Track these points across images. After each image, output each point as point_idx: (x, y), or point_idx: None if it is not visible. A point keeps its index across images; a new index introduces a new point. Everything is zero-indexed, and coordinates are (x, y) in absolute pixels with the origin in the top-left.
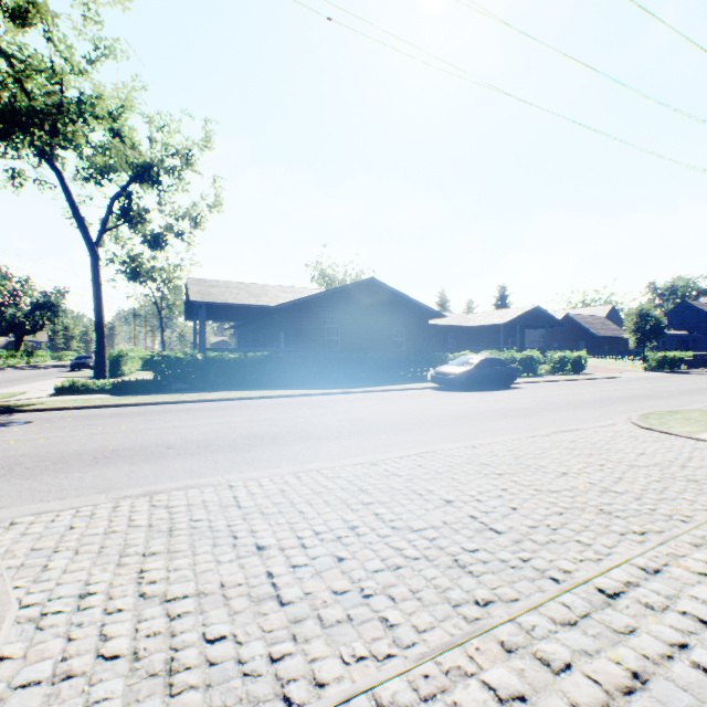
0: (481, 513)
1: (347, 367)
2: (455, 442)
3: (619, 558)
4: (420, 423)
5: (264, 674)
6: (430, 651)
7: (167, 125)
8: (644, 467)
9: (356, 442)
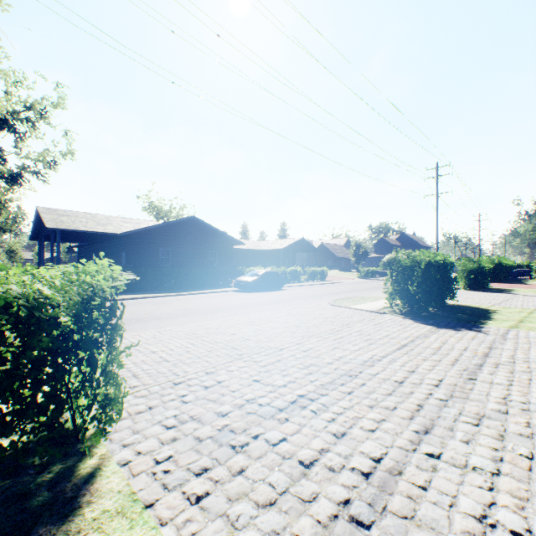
0: (246, 336)
1: (176, 278)
2: (242, 315)
3: (290, 342)
4: (225, 309)
5: (168, 372)
6: (221, 363)
7: (20, 81)
8: (319, 318)
9: (188, 318)
